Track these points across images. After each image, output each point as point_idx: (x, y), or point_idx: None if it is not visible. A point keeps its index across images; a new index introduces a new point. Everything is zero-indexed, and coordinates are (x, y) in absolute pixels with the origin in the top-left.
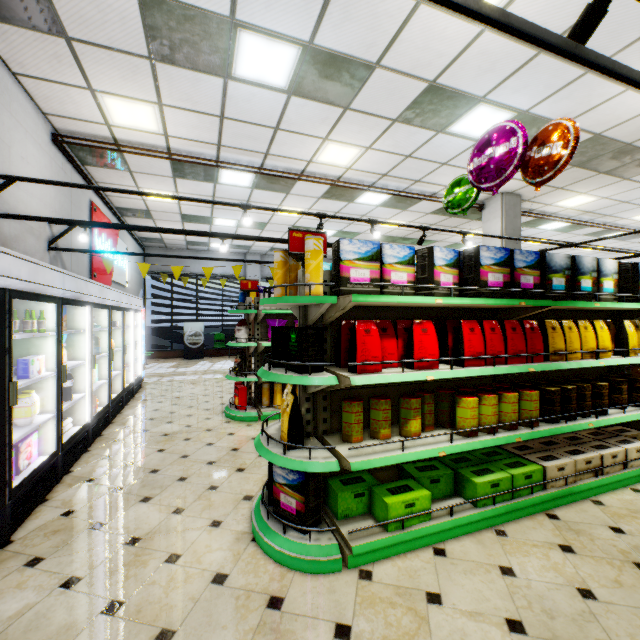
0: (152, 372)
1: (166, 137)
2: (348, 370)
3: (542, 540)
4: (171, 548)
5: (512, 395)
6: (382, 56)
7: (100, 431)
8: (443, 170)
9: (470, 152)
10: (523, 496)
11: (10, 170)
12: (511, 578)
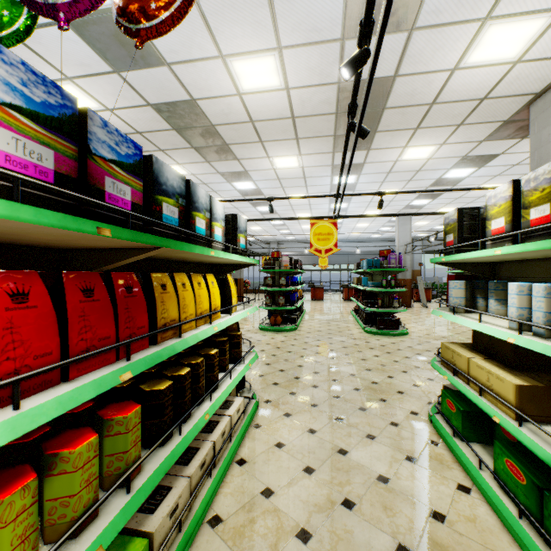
0: None
1: None
2: None
3: None
4: None
5: (84, 446)
6: None
7: None
8: None
9: (54, 35)
10: None
11: None
12: None
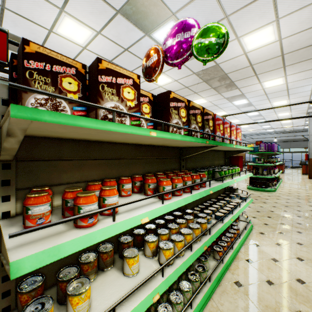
0: None
1: None
2: None
3: None
4: None
5: None
6: (43, 44)
7: None
8: None
9: None
10: None
11: None
12: None
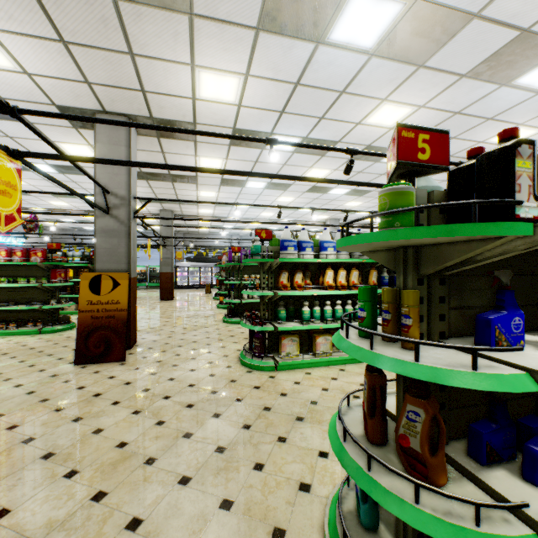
0: None
1: None
2: None
3: None
4: None
5: None
6: None
7: None
8: None
9: None
10: None
11: None
12: None
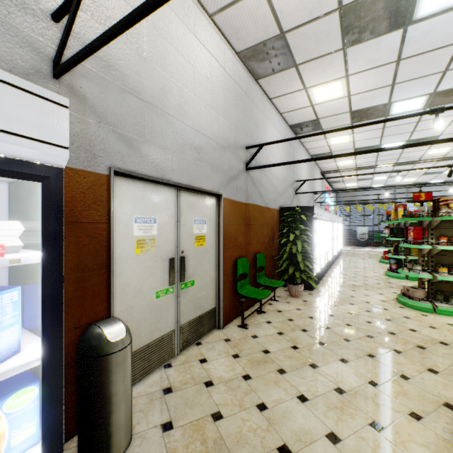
0: (343, 249)
1: (355, 164)
2: None
3: None
4: (364, 273)
5: None
6: (441, 134)
7: (336, 259)
8: None
9: None
10: None
11: (316, 189)
12: None
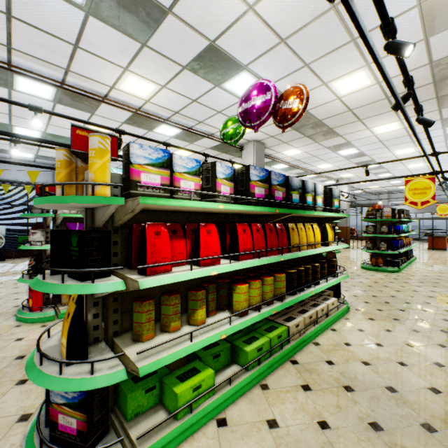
0: None
1: None
2: (138, 272)
3: (291, 385)
4: None
5: (270, 279)
6: (174, 4)
7: None
8: (218, 117)
9: (236, 107)
10: (277, 352)
11: None
12: (276, 430)
